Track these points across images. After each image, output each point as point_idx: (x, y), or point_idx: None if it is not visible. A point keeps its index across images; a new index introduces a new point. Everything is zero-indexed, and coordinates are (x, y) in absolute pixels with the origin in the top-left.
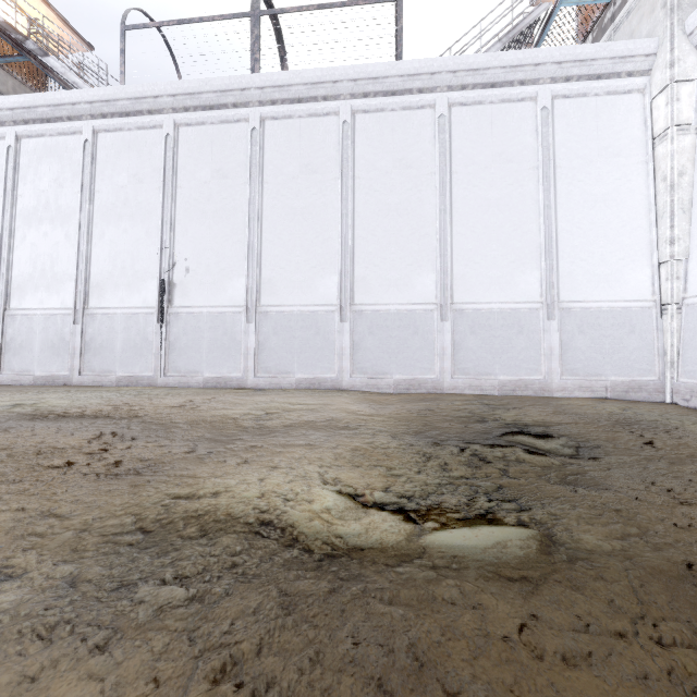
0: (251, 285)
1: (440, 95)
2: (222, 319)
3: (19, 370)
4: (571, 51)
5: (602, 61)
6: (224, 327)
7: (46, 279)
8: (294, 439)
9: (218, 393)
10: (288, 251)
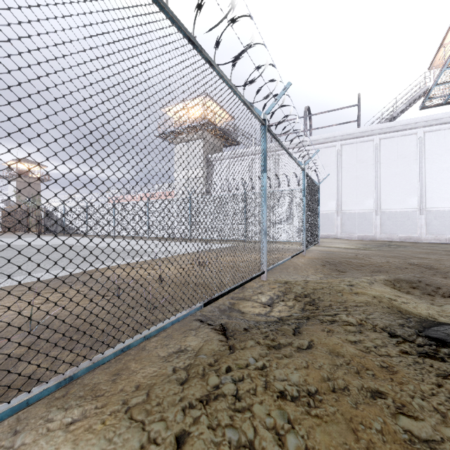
0: None
1: (375, 136)
2: None
3: None
4: (431, 117)
5: (446, 118)
6: None
7: None
8: (334, 243)
9: None
10: None
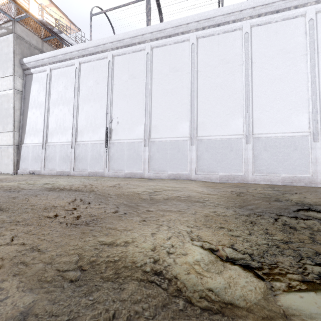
0: (146, 128)
1: (245, 22)
2: (133, 145)
3: (51, 168)
4: None
5: None
6: (134, 149)
7: (61, 129)
8: (170, 207)
9: (131, 180)
10: (164, 111)
